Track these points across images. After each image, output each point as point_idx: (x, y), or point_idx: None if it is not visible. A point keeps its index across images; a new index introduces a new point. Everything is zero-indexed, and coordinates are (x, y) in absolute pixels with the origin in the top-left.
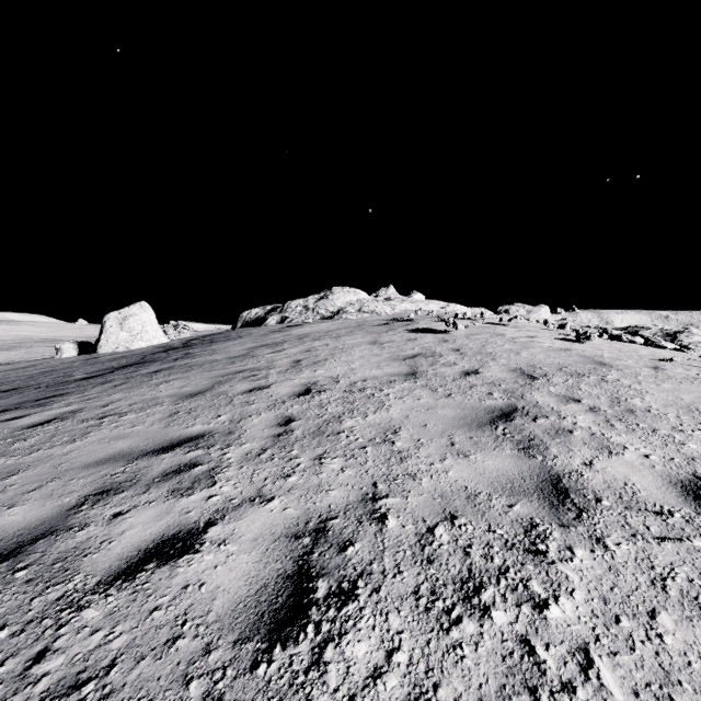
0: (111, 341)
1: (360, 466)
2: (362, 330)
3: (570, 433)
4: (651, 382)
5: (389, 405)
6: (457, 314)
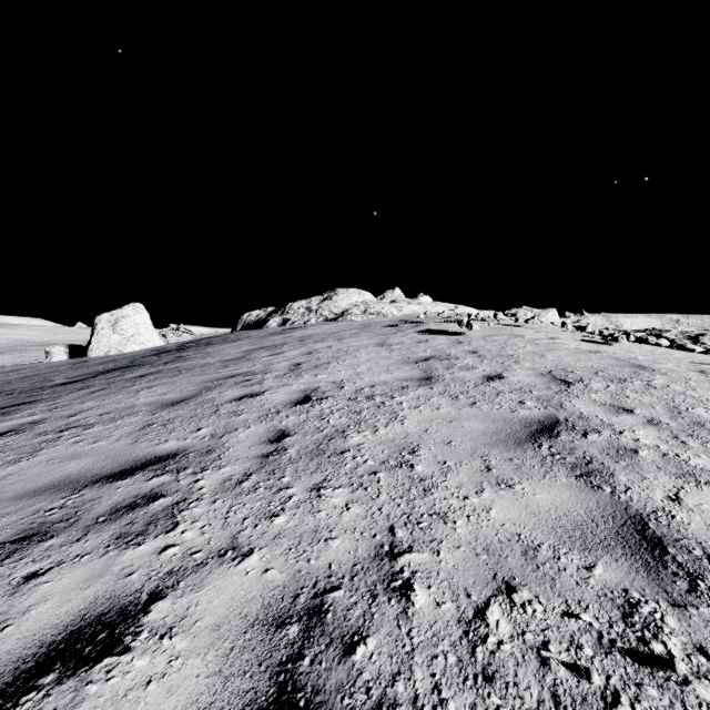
0: (102, 344)
1: (371, 500)
2: (367, 331)
3: (634, 453)
4: (707, 388)
5: (403, 416)
6: (469, 315)
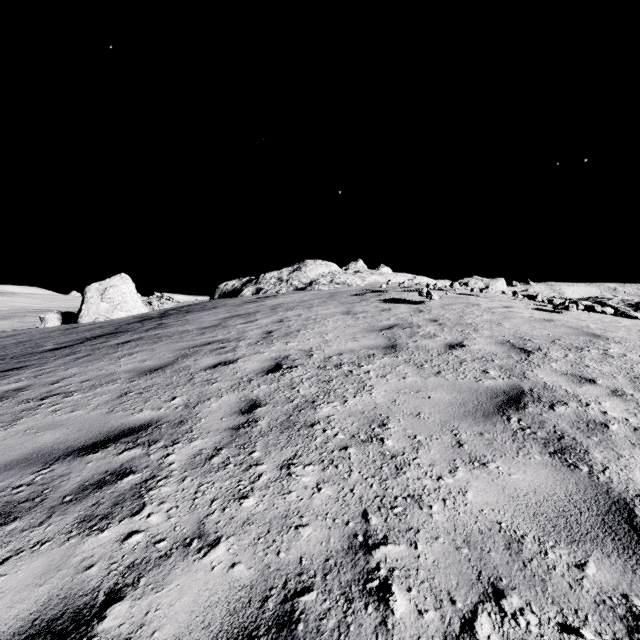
0: (91, 311)
1: (343, 479)
2: (334, 300)
3: (605, 427)
4: None
5: (371, 386)
6: (428, 285)
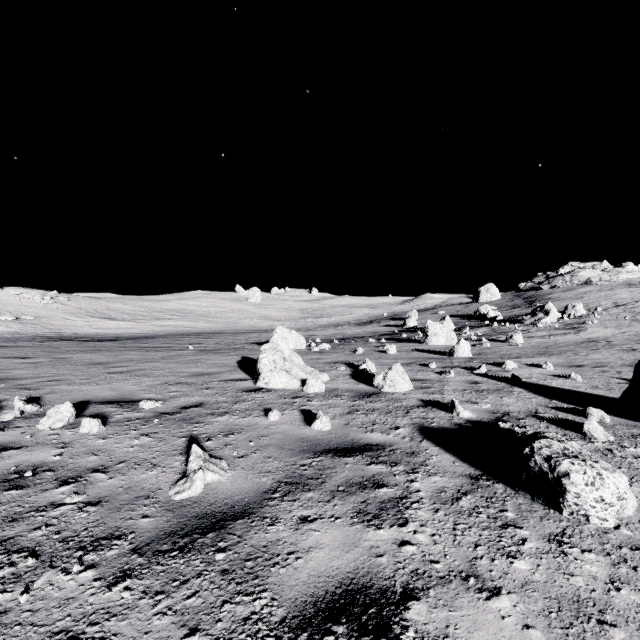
0: (484, 298)
1: None
2: (615, 288)
3: None
4: None
5: None
6: None
